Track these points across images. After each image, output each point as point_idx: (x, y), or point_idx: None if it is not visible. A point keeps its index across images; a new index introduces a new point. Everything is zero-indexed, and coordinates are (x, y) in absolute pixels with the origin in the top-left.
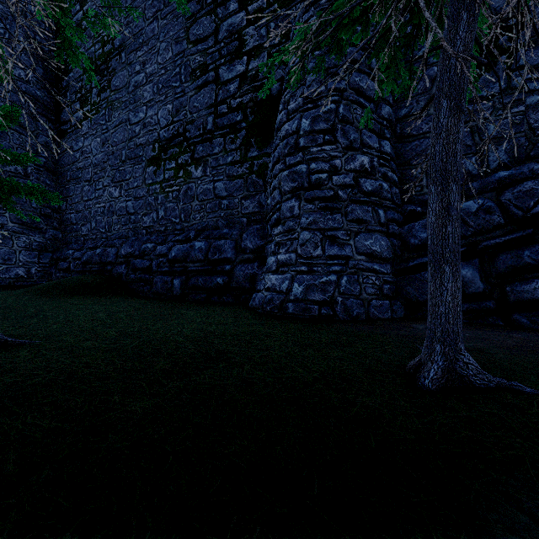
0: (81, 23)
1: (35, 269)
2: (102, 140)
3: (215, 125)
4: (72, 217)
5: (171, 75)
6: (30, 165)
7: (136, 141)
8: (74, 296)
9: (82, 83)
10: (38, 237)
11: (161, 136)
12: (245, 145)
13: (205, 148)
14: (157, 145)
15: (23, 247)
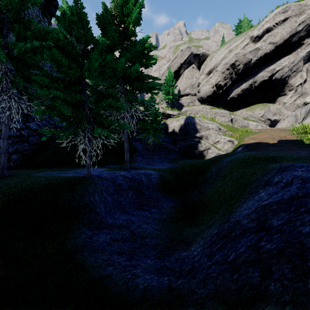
0: None
1: None
2: None
3: None
4: None
5: None
6: None
7: None
8: None
9: None
10: None
11: None
12: None
13: None
14: None
15: None
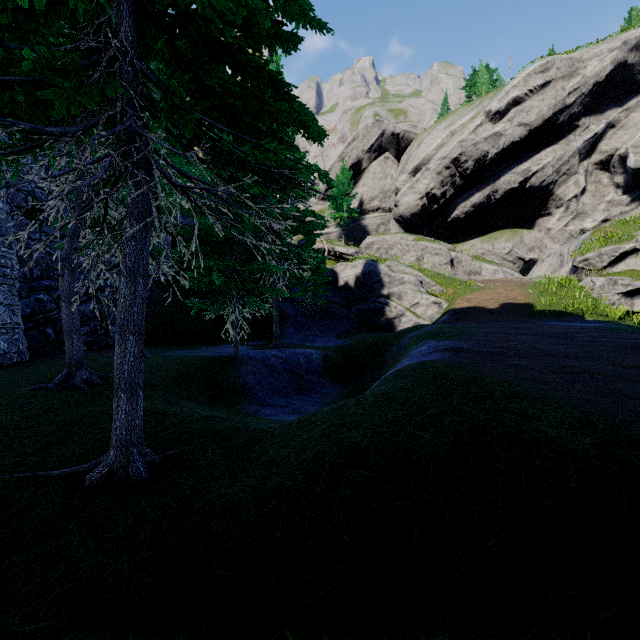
0: None
1: None
2: None
3: None
4: None
5: None
6: None
7: None
8: None
9: None
10: None
11: None
12: None
13: None
14: None
15: None
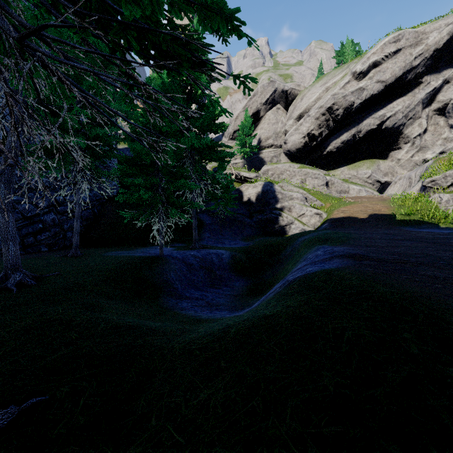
0: None
1: None
2: None
3: None
4: None
5: None
6: None
7: None
8: None
9: None
10: None
11: None
12: None
13: None
14: None
15: None
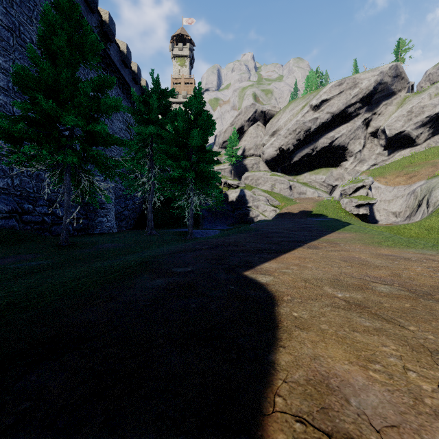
0: None
1: None
2: None
3: None
4: None
5: None
6: None
7: None
8: None
9: None
10: None
11: None
12: None
13: None
14: None
15: None
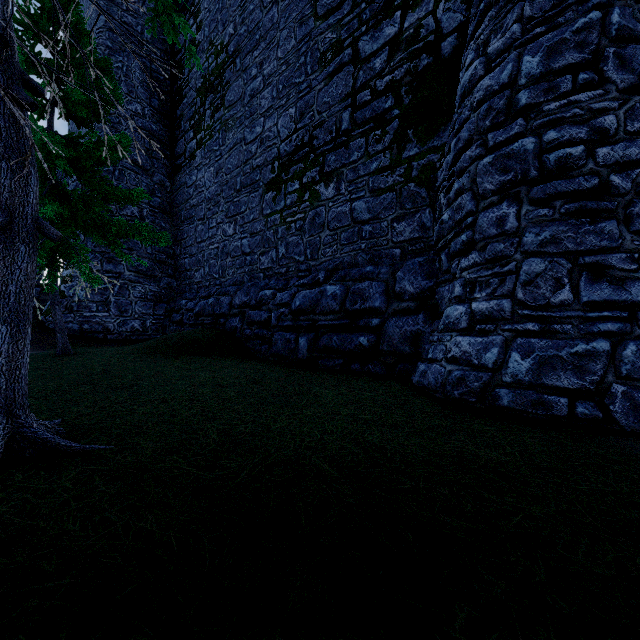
0: (194, 38)
1: (150, 321)
2: (215, 169)
3: (352, 122)
4: (185, 263)
5: (294, 69)
6: (146, 207)
7: (252, 163)
8: (182, 356)
9: (196, 107)
10: (153, 286)
11: (281, 151)
12: (398, 141)
13: (339, 157)
14: (276, 164)
15: (138, 297)
